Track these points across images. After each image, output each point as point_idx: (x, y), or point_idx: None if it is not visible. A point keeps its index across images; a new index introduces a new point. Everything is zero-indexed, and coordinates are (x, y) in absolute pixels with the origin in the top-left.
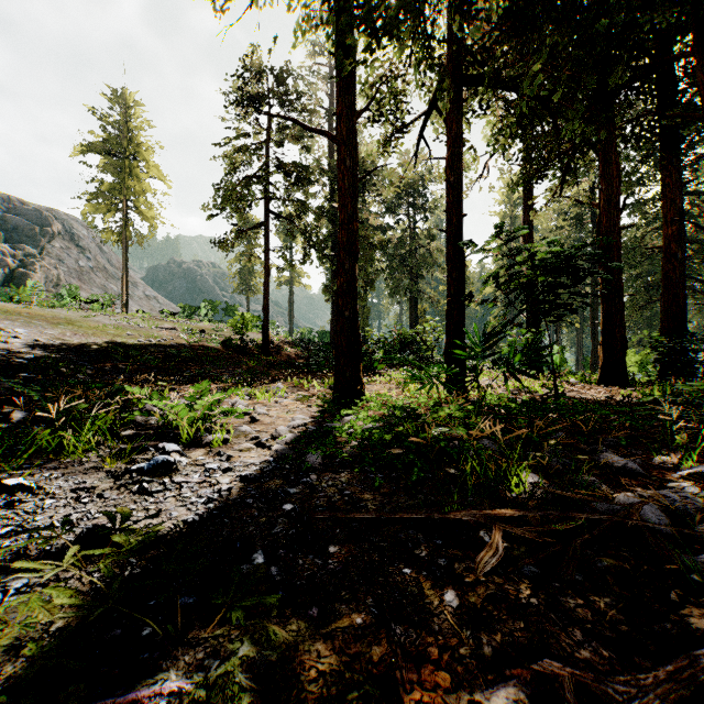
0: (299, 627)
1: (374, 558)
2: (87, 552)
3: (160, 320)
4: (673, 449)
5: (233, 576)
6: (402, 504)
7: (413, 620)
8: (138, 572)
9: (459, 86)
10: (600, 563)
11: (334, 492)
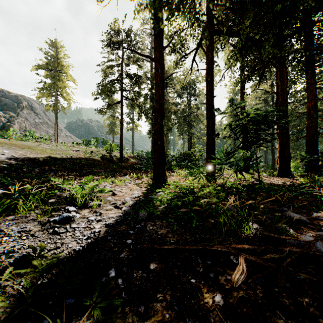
0: (133, 319)
1: (175, 272)
2: (17, 271)
3: (72, 146)
4: (322, 209)
5: (96, 287)
6: (188, 239)
7: (198, 315)
8: (45, 281)
9: (212, 34)
10: (298, 277)
11: (153, 233)
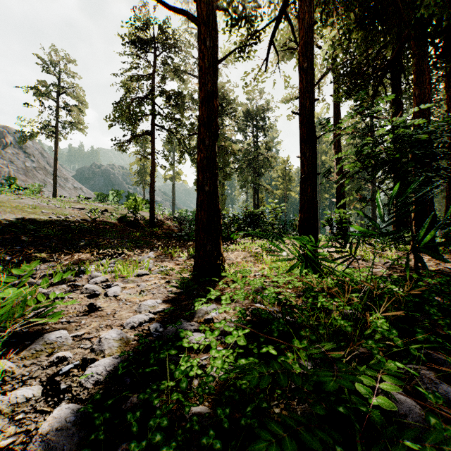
0: None
1: None
2: None
3: (76, 203)
4: None
5: None
6: None
7: None
8: None
9: None
10: None
11: None
